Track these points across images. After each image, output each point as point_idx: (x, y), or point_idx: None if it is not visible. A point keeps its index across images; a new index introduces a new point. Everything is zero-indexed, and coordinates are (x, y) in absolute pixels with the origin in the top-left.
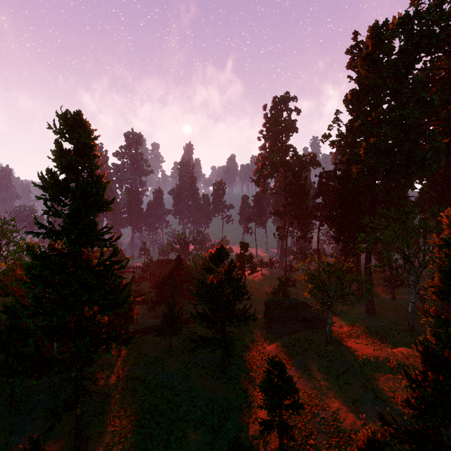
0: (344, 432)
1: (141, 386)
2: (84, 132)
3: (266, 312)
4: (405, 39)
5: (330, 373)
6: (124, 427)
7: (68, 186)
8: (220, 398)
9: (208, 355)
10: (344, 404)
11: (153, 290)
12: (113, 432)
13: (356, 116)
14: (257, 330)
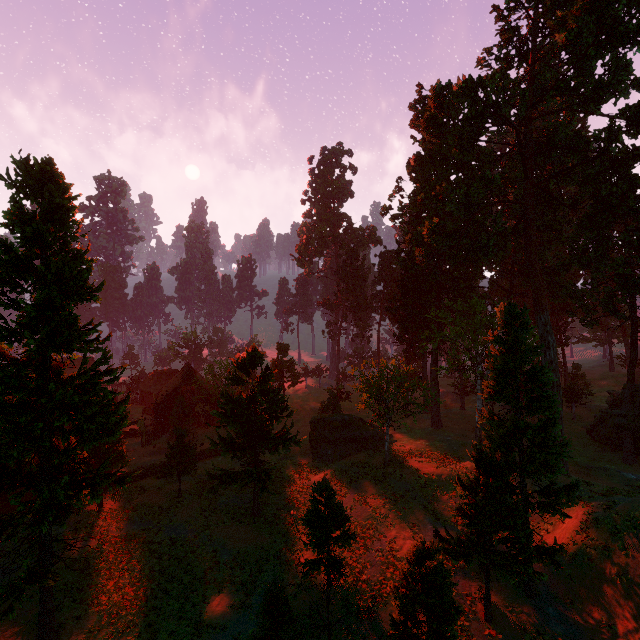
0: (401, 560)
1: (139, 547)
2: (56, 189)
3: (312, 434)
4: (469, 106)
5: (388, 498)
6: (115, 604)
7: (31, 265)
8: (253, 547)
9: (235, 496)
10: (402, 531)
11: (148, 416)
12: (99, 613)
13: (419, 188)
14: (300, 458)
